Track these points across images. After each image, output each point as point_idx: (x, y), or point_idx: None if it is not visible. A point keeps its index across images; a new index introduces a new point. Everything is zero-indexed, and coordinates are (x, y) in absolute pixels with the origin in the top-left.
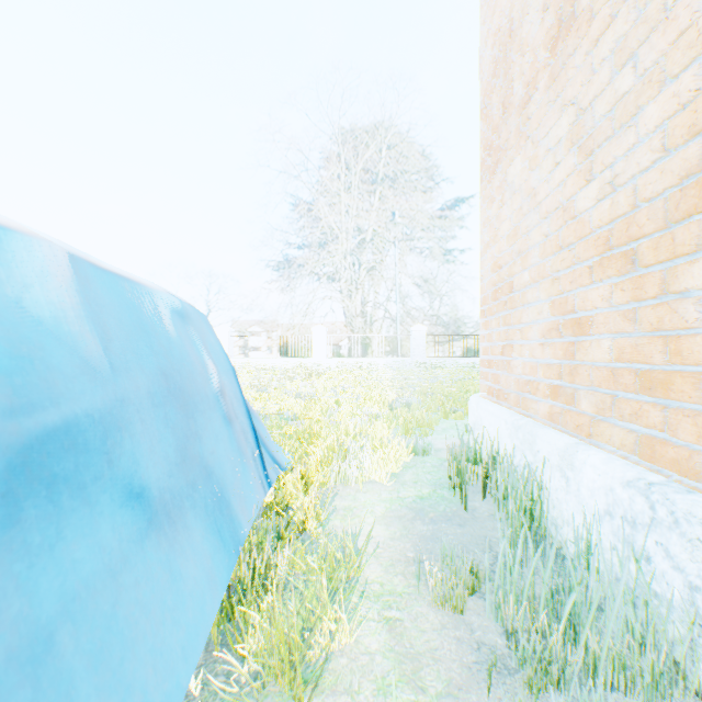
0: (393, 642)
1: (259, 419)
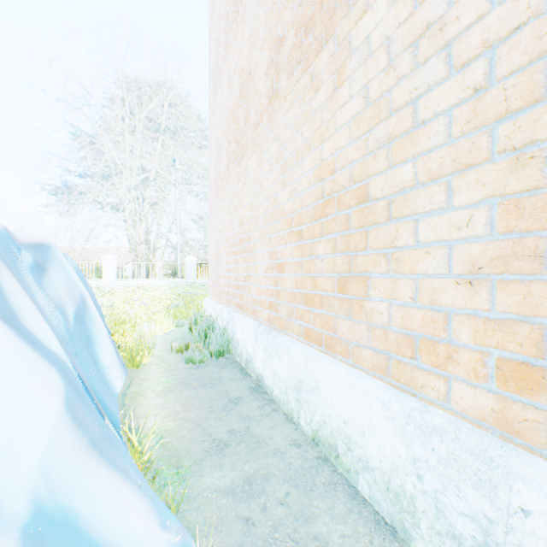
0: (162, 360)
1: None
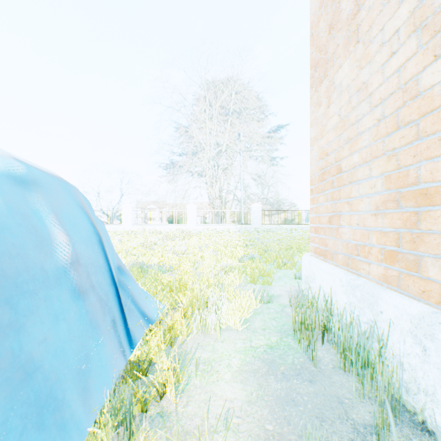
0: None
1: (132, 278)
